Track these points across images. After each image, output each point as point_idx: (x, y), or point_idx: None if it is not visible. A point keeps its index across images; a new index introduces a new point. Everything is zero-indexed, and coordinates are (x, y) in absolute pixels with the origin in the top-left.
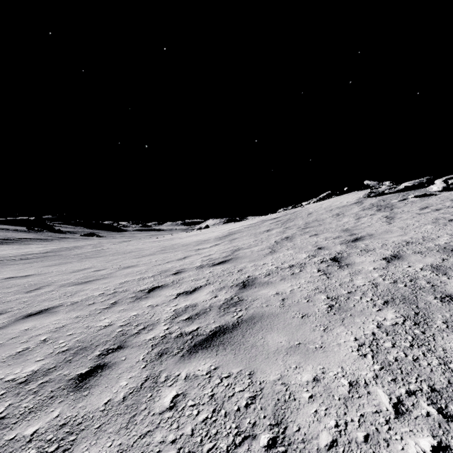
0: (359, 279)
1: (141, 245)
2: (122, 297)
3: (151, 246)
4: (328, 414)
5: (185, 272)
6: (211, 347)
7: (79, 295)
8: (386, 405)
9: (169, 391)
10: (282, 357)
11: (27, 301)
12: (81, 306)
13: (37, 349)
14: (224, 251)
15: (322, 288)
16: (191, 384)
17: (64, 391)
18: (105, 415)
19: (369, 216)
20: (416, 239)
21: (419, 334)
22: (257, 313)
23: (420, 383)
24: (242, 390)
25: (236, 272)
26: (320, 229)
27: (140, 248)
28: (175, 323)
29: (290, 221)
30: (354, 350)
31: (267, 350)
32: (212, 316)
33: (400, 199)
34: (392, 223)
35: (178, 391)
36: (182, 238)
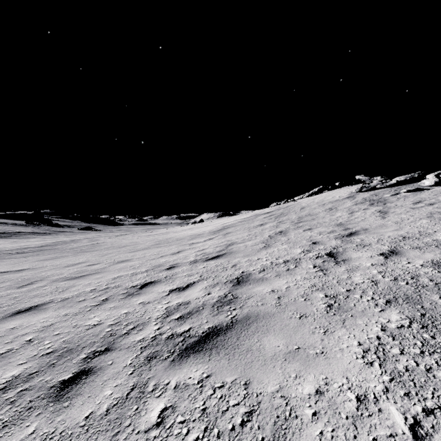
0: (358, 276)
1: (136, 239)
2: (113, 293)
3: (146, 240)
4: (336, 437)
5: (179, 267)
6: (204, 351)
7: (71, 291)
8: (401, 427)
9: (157, 403)
10: (280, 364)
11: (18, 297)
12: (71, 303)
13: (21, 350)
14: (217, 245)
15: (319, 285)
16: (181, 395)
17: (44, 401)
18: (85, 431)
19: (362, 211)
20: (412, 234)
21: (428, 339)
22: (253, 313)
23: (437, 400)
24: (237, 403)
25: (230, 268)
26: (313, 224)
27: (135, 242)
28: (167, 322)
29: (283, 216)
30: (359, 356)
31: (264, 355)
32: (205, 315)
33: (392, 193)
34: (386, 217)
35: (166, 403)
36: (177, 232)
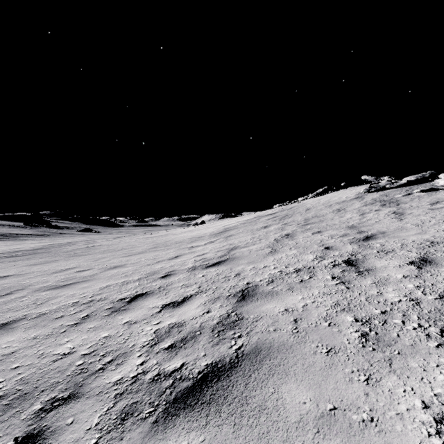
0: (390, 291)
1: (133, 241)
2: (97, 308)
3: (144, 243)
4: None
5: (175, 275)
6: (199, 407)
7: (50, 304)
8: None
9: None
10: (311, 440)
11: None
12: (45, 321)
13: None
14: (219, 250)
15: (344, 304)
16: None
17: None
18: None
19: (374, 212)
20: (441, 238)
21: None
22: (263, 343)
23: None
24: None
25: (233, 277)
26: (322, 226)
27: (132, 245)
28: (154, 353)
29: (288, 217)
30: (432, 431)
31: (285, 419)
32: (203, 343)
33: (404, 194)
34: (403, 219)
35: None
36: (177, 234)
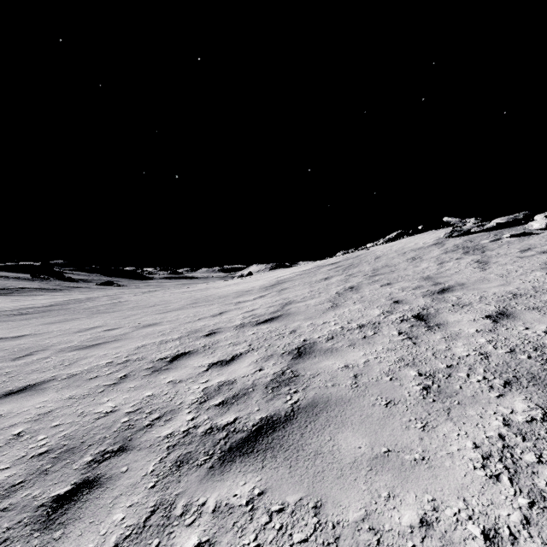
0: (460, 346)
1: (168, 296)
2: (135, 368)
3: (180, 298)
4: None
5: (221, 333)
6: (255, 454)
7: (80, 364)
8: None
9: (187, 535)
10: (363, 476)
11: (12, 373)
12: (78, 381)
13: (5, 449)
14: (271, 305)
15: (409, 359)
16: (222, 523)
17: (27, 528)
18: None
19: (454, 261)
20: (525, 290)
21: None
22: (321, 397)
23: None
24: (304, 539)
25: (288, 334)
26: (393, 277)
27: (166, 301)
28: (204, 409)
29: (353, 267)
30: (478, 465)
31: (340, 460)
32: (256, 399)
33: (491, 239)
34: (487, 269)
35: (201, 536)
36: (219, 287)
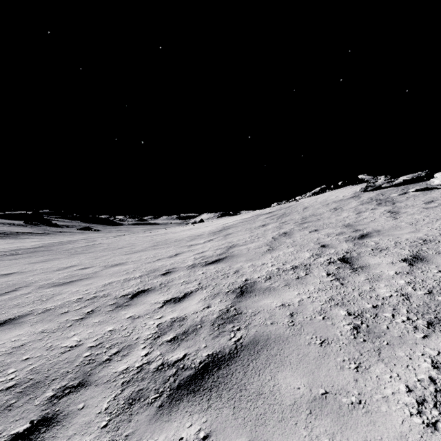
0: (382, 287)
1: (133, 240)
2: (100, 304)
3: (144, 241)
4: None
5: (176, 273)
6: (201, 392)
7: (55, 300)
8: None
9: None
10: (304, 420)
11: None
12: (51, 316)
13: None
14: (218, 248)
15: (338, 299)
16: None
17: None
18: None
19: (370, 211)
20: (433, 236)
21: None
22: (261, 335)
23: None
24: None
25: (232, 274)
26: (319, 224)
27: (132, 243)
28: (157, 345)
29: (286, 216)
30: (414, 411)
31: (280, 402)
32: (204, 336)
33: (400, 193)
34: (398, 218)
35: None
36: (176, 232)
